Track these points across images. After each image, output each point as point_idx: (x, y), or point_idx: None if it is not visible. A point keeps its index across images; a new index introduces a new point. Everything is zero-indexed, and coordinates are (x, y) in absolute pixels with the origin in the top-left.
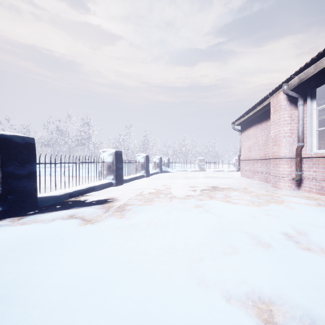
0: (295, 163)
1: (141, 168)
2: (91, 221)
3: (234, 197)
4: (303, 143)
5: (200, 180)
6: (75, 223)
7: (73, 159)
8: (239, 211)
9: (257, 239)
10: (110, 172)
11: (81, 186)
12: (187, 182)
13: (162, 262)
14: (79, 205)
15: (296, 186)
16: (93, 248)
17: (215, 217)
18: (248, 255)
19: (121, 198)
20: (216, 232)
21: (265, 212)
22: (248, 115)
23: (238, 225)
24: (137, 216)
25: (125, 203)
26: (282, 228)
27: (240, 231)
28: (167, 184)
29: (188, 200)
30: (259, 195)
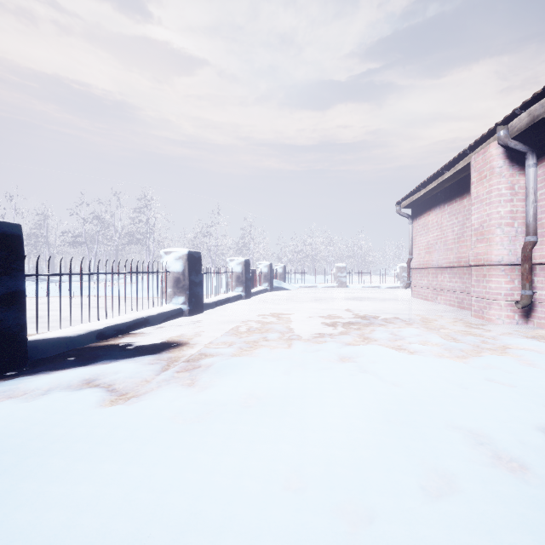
0: (519, 274)
1: (236, 282)
2: (127, 394)
3: (411, 339)
4: (536, 238)
5: (341, 304)
6: (91, 401)
7: (123, 267)
8: (429, 371)
9: (490, 447)
10: (180, 291)
11: (123, 317)
12: (318, 307)
13: (274, 532)
14: (112, 357)
15: (521, 317)
16: (108, 479)
17: (383, 385)
18: (485, 501)
19: (195, 340)
20: (392, 428)
21: (483, 374)
22: (427, 187)
23: (437, 407)
24: (222, 383)
25: (202, 351)
26: (534, 417)
27: (445, 425)
28: (283, 311)
29: (324, 345)
30: (457, 335)
